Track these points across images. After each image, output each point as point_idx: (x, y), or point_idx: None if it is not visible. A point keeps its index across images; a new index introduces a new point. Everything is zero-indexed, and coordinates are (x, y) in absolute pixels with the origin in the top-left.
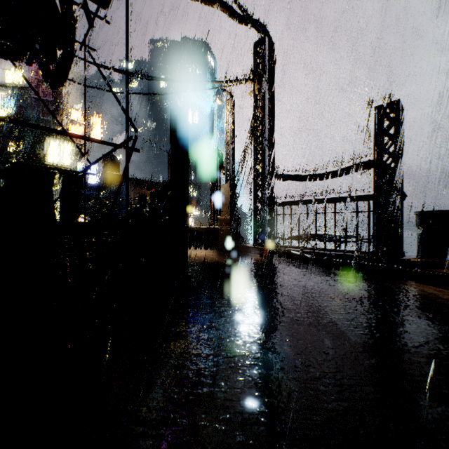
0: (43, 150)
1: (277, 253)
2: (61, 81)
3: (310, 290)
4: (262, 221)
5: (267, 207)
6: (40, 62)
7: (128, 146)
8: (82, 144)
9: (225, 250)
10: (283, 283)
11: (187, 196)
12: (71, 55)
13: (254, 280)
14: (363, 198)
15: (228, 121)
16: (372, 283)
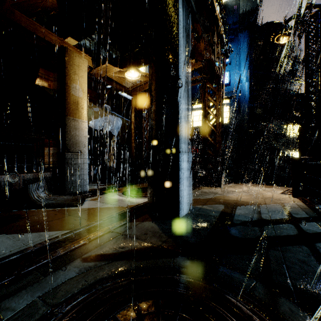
0: (288, 131)
1: None
2: None
3: None
4: None
5: None
6: None
7: None
8: None
9: None
10: None
11: None
12: None
13: None
14: None
15: None
16: None
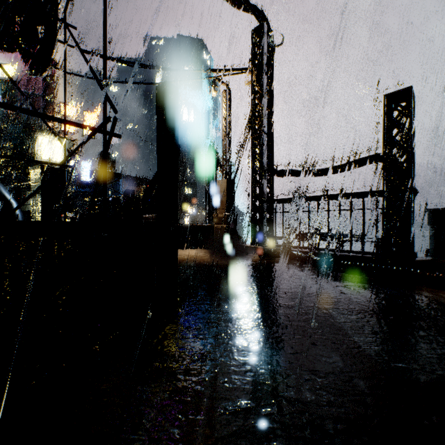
0: (33, 146)
1: (277, 254)
2: (42, 66)
3: (320, 300)
4: (260, 219)
5: (266, 204)
6: (20, 47)
7: (105, 130)
8: (74, 140)
9: (221, 250)
10: (288, 289)
11: (177, 189)
12: (53, 37)
13: (254, 287)
14: (371, 195)
15: (224, 113)
16: (388, 289)
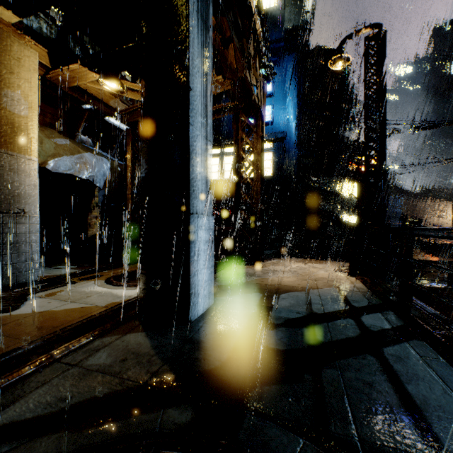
0: (343, 190)
1: None
2: None
3: None
4: None
5: None
6: None
7: None
8: None
9: None
10: None
11: None
12: None
13: None
14: None
15: None
16: None
